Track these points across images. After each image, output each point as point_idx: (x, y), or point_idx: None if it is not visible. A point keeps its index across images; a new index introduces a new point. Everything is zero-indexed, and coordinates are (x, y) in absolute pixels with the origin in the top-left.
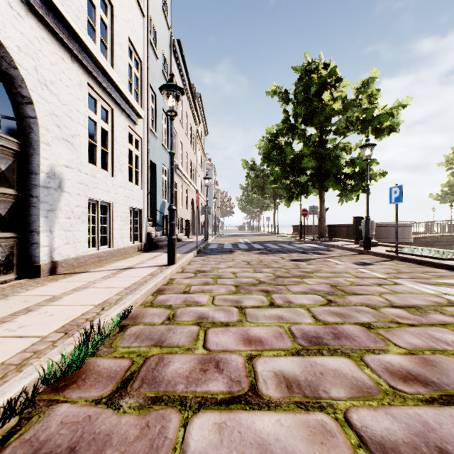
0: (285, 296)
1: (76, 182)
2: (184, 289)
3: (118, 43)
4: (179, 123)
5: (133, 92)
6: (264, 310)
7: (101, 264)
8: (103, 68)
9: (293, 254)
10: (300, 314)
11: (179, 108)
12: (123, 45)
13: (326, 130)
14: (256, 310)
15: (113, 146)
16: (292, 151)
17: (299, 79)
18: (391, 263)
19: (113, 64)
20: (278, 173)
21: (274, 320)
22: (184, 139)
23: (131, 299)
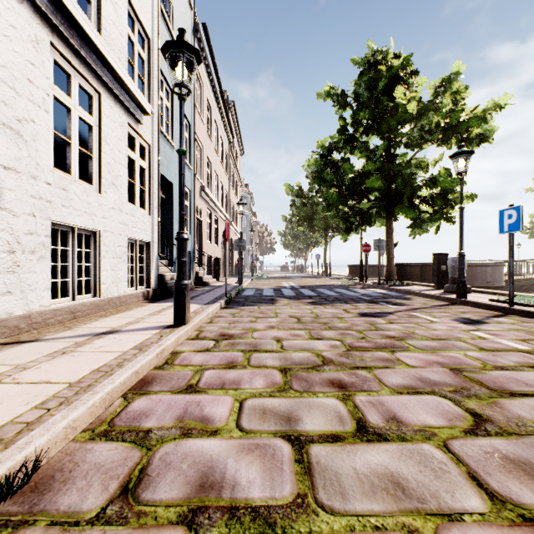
0: (381, 401)
1: (28, 195)
2: (190, 380)
3: (110, 0)
4: (205, 134)
5: (135, 78)
6: (352, 451)
7: (71, 325)
8: (78, 23)
9: (359, 304)
10: (439, 469)
11: (193, 83)
12: (117, 5)
13: (396, 141)
14: (333, 451)
15: (100, 148)
16: (352, 168)
17: (360, 76)
18: (510, 320)
19: (101, 28)
20: (333, 197)
21: (385, 497)
22: (213, 155)
23: (54, 425)
